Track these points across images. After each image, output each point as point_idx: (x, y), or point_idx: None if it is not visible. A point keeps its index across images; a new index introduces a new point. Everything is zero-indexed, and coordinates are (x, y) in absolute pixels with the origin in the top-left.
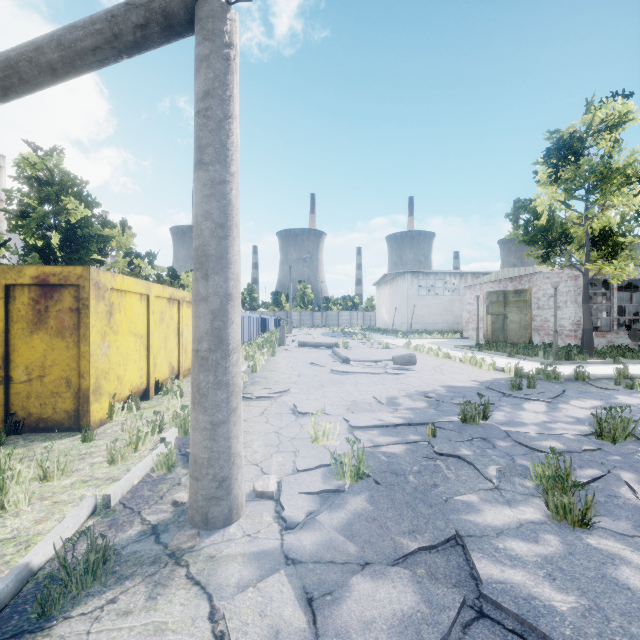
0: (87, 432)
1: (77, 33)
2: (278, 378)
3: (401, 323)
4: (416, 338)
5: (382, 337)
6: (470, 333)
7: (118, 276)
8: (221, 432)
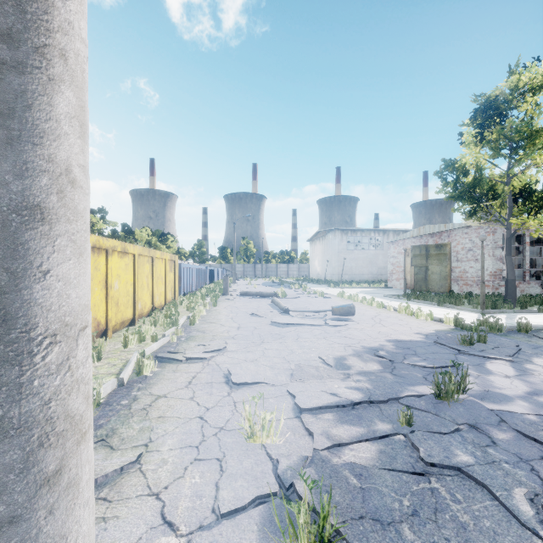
0: None
1: None
2: (216, 331)
3: (332, 274)
4: (346, 287)
5: (316, 286)
6: (394, 283)
7: None
8: None
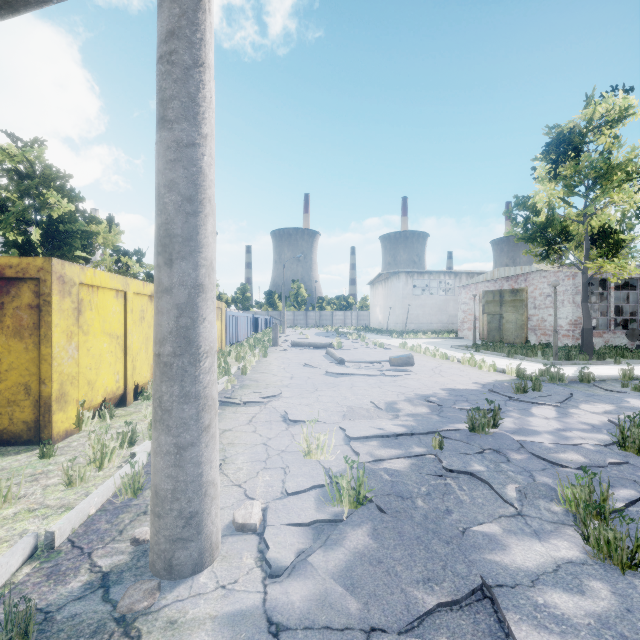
0: (46, 447)
1: None
2: (269, 381)
3: (395, 323)
4: (411, 338)
5: (377, 337)
6: (465, 333)
7: (88, 270)
8: (189, 457)
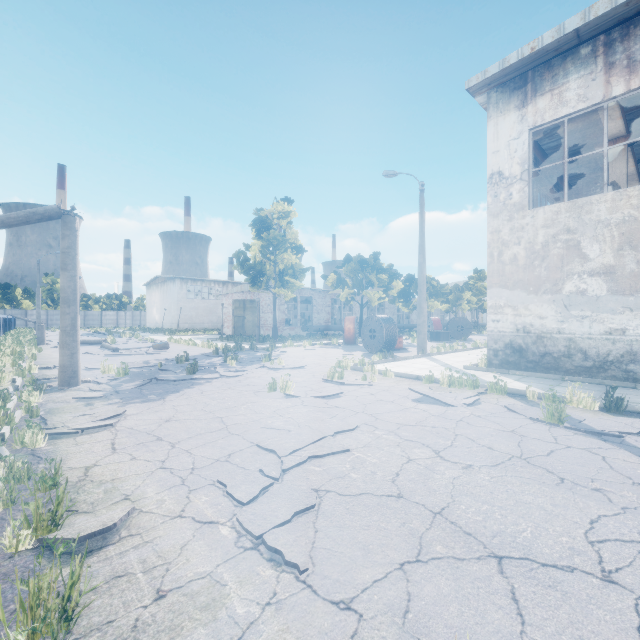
0: None
1: (11, 220)
2: None
3: (172, 323)
4: (182, 335)
5: (151, 335)
6: (226, 330)
7: None
8: (75, 356)
